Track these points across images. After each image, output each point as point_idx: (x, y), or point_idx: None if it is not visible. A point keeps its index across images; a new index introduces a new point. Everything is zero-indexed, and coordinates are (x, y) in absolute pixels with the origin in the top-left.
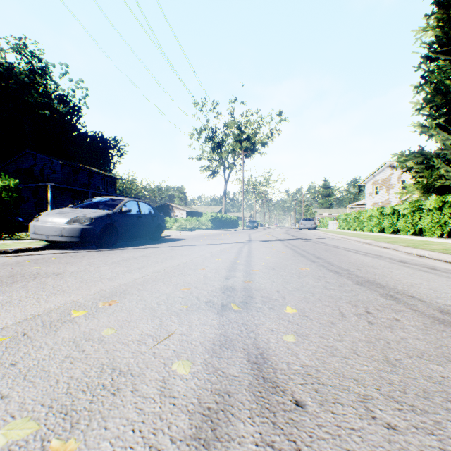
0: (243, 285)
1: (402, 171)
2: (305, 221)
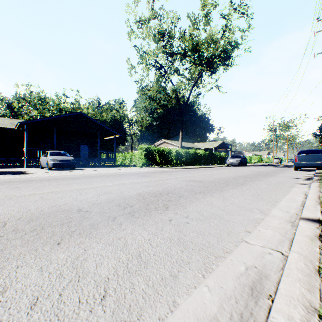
0: None
1: None
2: None
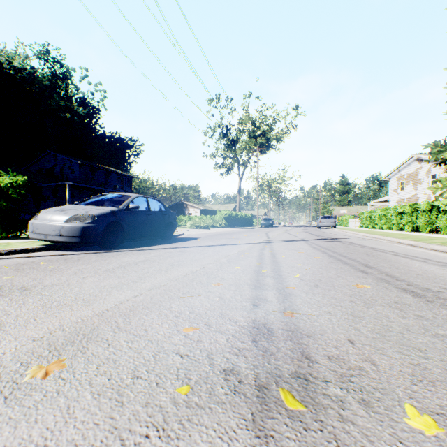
0: (283, 320)
1: (435, 164)
2: (324, 219)
